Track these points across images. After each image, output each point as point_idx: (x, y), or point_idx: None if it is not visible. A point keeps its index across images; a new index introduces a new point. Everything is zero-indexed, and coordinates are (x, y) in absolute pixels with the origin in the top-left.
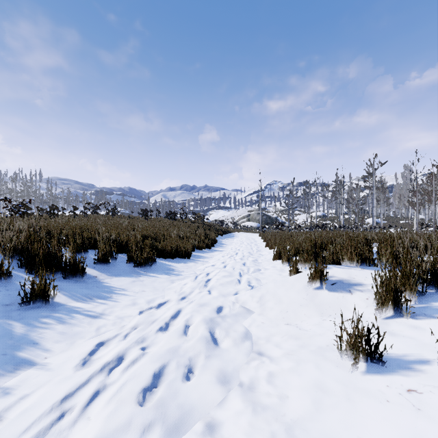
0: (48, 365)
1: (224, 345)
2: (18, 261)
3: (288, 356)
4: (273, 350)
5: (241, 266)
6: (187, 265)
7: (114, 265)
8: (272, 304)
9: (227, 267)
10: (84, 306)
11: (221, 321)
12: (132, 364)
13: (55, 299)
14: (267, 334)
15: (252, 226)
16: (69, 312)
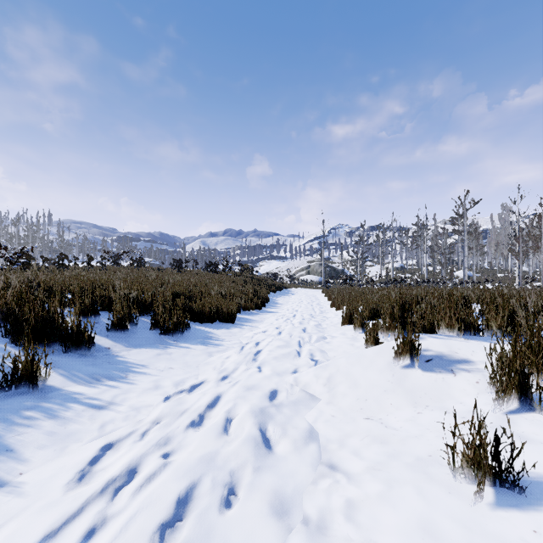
0: (21, 487)
1: (279, 452)
2: (1, 328)
3: (374, 473)
4: (350, 462)
5: (300, 333)
6: (230, 332)
7: (134, 332)
8: (345, 388)
9: (282, 335)
10: (87, 392)
11: (275, 413)
12: (145, 485)
13: (48, 381)
14: (340, 434)
15: (313, 281)
16: (65, 400)
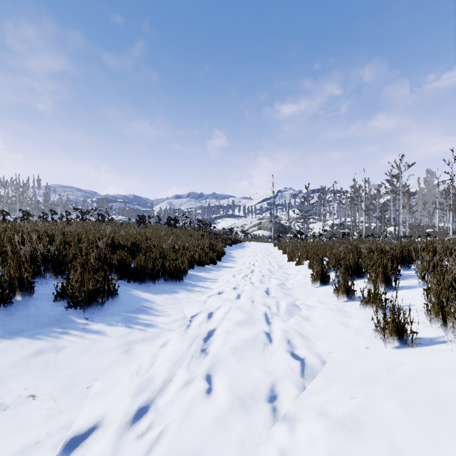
0: None
1: None
2: None
3: None
4: None
5: (264, 299)
6: (174, 298)
7: (25, 306)
8: None
9: (241, 303)
10: None
11: None
12: None
13: None
14: None
15: (264, 235)
16: None
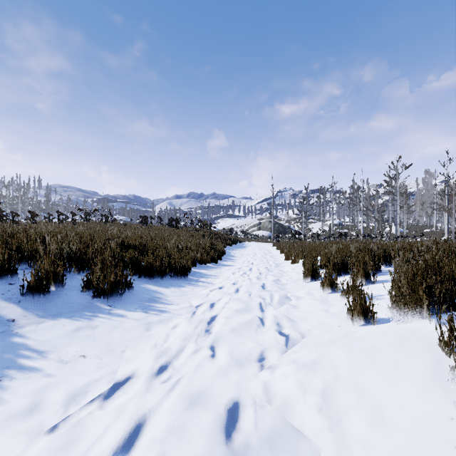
0: None
1: None
2: None
3: None
4: None
5: (260, 292)
6: (181, 291)
7: (59, 295)
8: (363, 424)
9: (240, 295)
10: None
11: None
12: None
13: None
14: None
15: (264, 236)
16: None
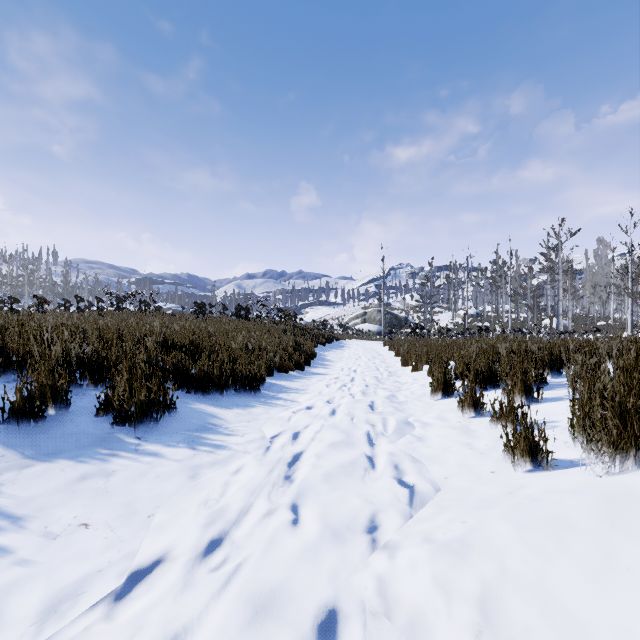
0: None
1: None
2: None
3: None
4: None
5: (367, 415)
6: (249, 413)
7: (60, 422)
8: None
9: (337, 420)
10: None
11: None
12: None
13: None
14: None
15: (370, 331)
16: None
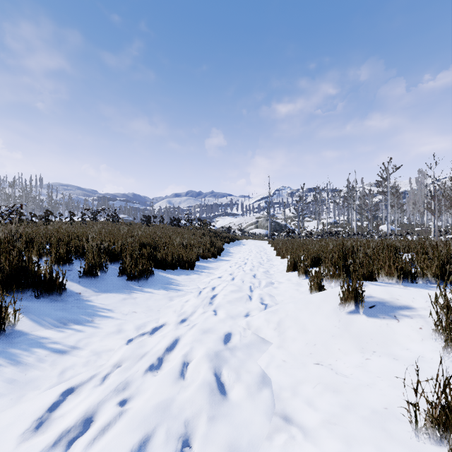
0: None
1: (233, 401)
2: None
3: (330, 428)
4: (305, 413)
5: (251, 279)
6: (189, 278)
7: (104, 278)
8: (294, 332)
9: (235, 281)
10: (53, 336)
11: (229, 358)
12: (94, 443)
13: (17, 326)
14: (292, 380)
15: (261, 234)
16: (30, 346)
